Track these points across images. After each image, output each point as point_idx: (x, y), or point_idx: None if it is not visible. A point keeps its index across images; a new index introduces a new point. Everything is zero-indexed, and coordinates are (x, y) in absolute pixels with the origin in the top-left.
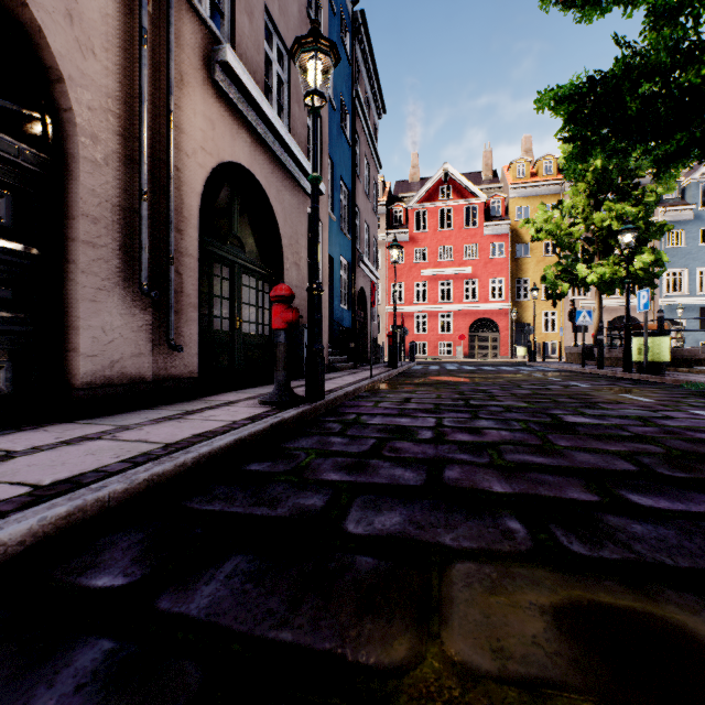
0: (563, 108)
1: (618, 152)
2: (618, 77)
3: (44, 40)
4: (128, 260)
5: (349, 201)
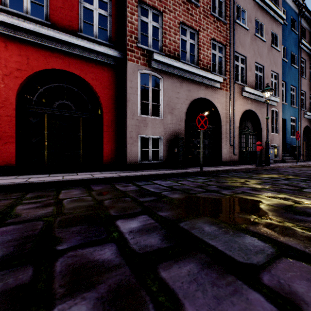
0: None
1: None
2: None
3: (218, 111)
4: (227, 140)
5: (296, 91)
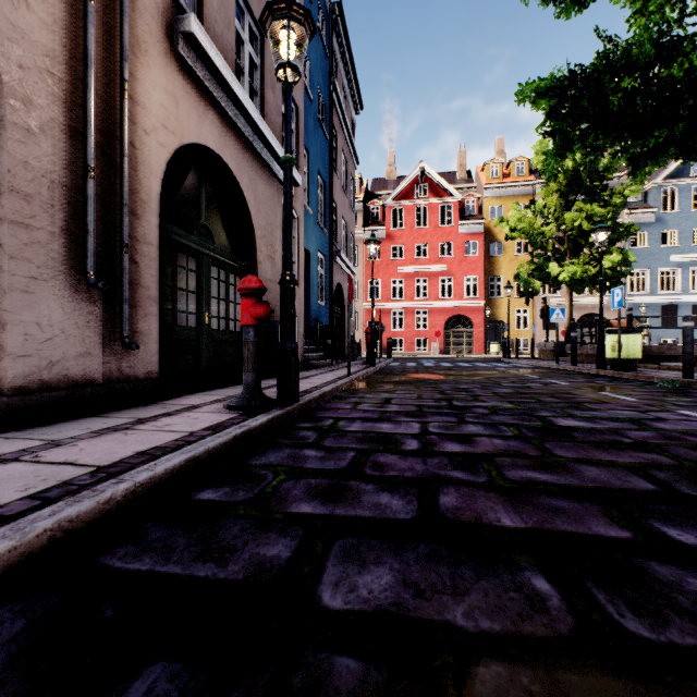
0: (544, 101)
1: (596, 149)
2: (600, 70)
3: None
4: (71, 246)
5: (326, 195)
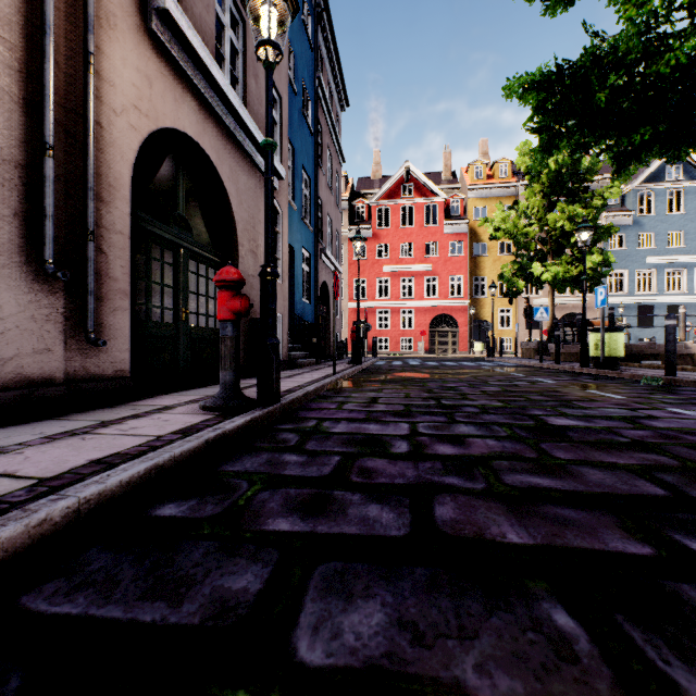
0: (532, 96)
1: (582, 147)
2: (587, 66)
3: None
4: (27, 231)
5: (311, 191)
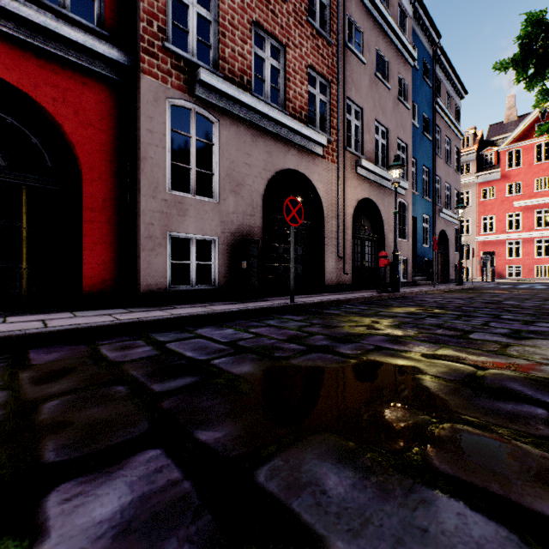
0: None
1: None
2: None
3: (319, 196)
4: (334, 247)
5: (430, 176)
